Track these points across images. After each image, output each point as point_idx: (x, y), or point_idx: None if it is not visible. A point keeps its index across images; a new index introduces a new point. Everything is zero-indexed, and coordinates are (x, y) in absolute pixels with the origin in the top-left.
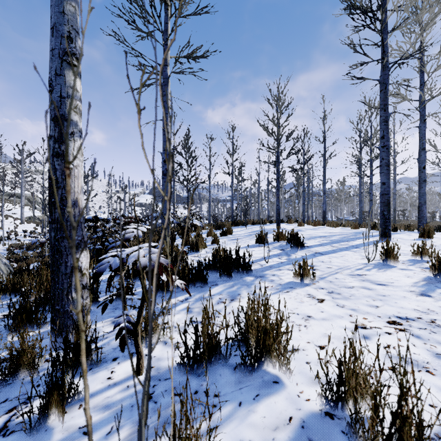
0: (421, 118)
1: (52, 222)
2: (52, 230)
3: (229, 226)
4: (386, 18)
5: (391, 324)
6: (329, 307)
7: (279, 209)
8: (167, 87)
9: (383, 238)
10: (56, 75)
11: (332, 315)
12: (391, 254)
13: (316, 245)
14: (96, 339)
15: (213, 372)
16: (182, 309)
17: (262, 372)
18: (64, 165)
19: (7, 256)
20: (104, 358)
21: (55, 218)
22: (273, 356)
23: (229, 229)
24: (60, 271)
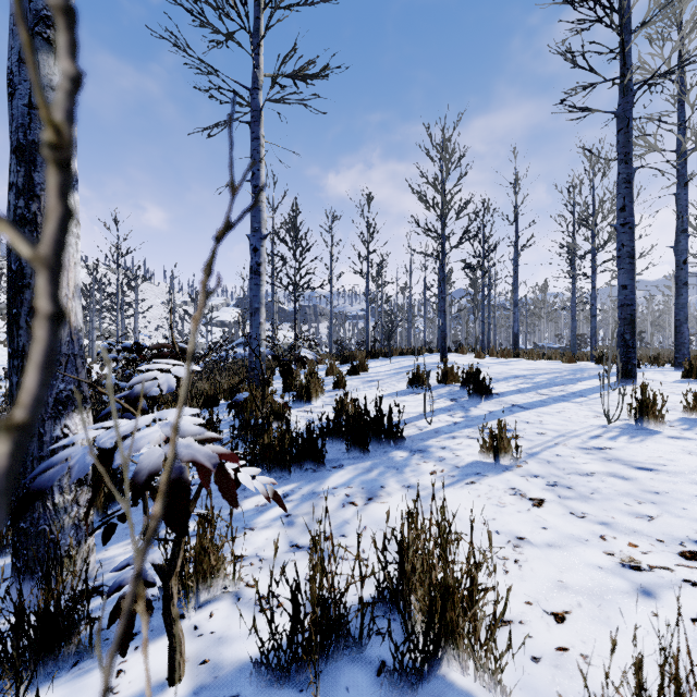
0: (680, 181)
1: (12, 355)
2: (14, 371)
3: (362, 358)
4: (628, 8)
5: (689, 561)
6: (555, 518)
7: (445, 330)
8: (258, 125)
9: (623, 379)
10: (21, 62)
11: (566, 537)
12: (650, 410)
13: (511, 392)
14: (87, 600)
15: (333, 680)
16: (277, 518)
17: (439, 683)
18: (37, 241)
19: (2, 407)
20: (105, 640)
21: (18, 348)
22: (461, 647)
23: (363, 364)
24: (28, 453)
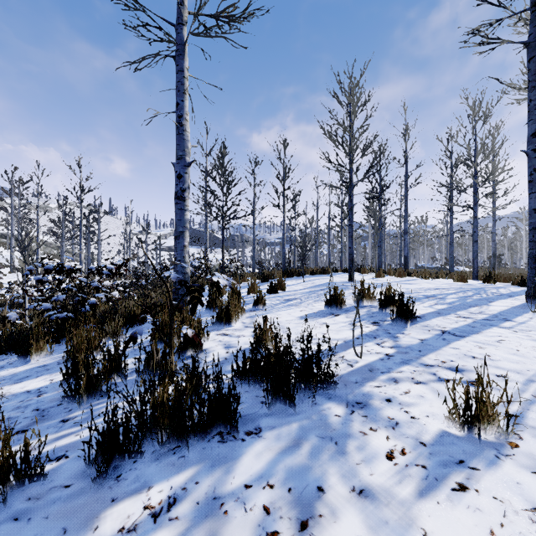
0: None
1: None
2: None
3: (280, 278)
4: None
5: None
6: None
7: (352, 253)
8: (182, 58)
9: (535, 300)
10: None
11: None
12: None
13: (431, 314)
14: None
15: None
16: None
17: None
18: None
19: None
20: None
21: None
22: None
23: (281, 283)
24: None
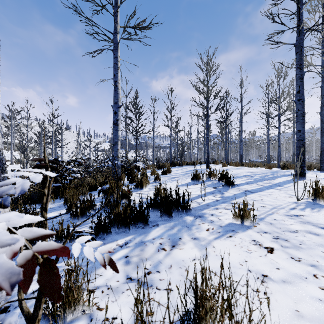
0: (323, 80)
1: None
2: None
3: (168, 166)
4: None
5: None
6: (283, 261)
7: (208, 153)
8: (117, 51)
9: (299, 177)
10: None
11: (292, 275)
12: (320, 194)
13: (244, 183)
14: None
15: None
16: (120, 258)
17: None
18: None
19: None
20: None
21: None
22: None
23: (169, 169)
24: None
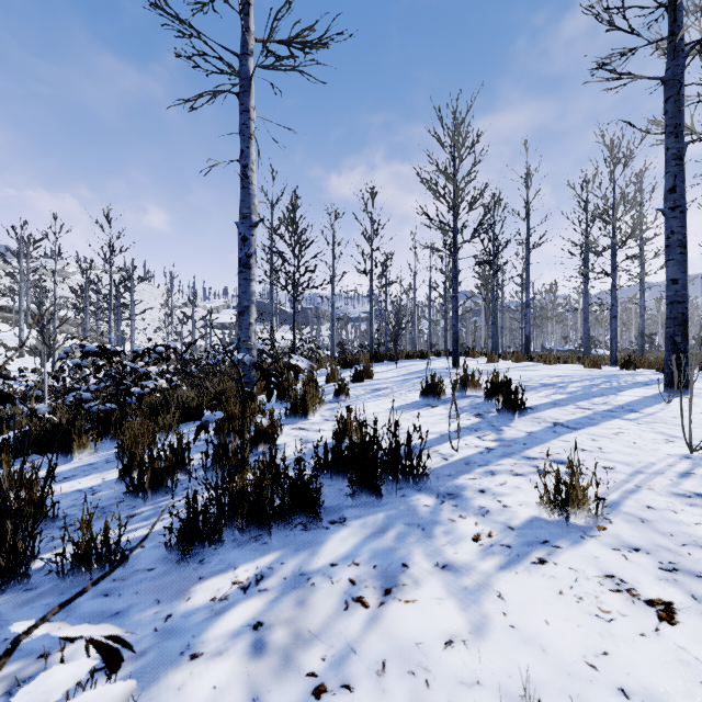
0: None
1: None
2: None
3: (366, 363)
4: None
5: None
6: None
7: (457, 332)
8: (247, 95)
9: (673, 388)
10: None
11: None
12: None
13: (546, 405)
14: None
15: None
16: (239, 632)
17: None
18: None
19: None
20: None
21: None
22: None
23: (368, 369)
24: None
